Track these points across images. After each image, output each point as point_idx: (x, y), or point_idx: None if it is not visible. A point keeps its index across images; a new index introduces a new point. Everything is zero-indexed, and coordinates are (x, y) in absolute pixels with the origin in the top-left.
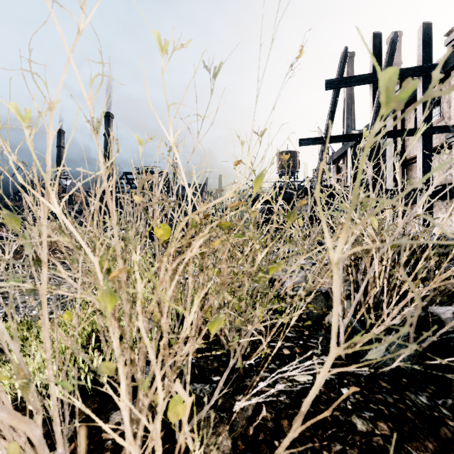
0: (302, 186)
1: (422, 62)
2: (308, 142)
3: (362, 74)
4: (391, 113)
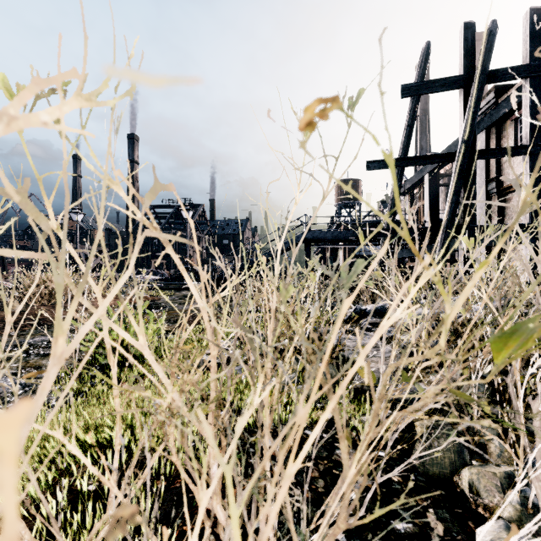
0: (368, 222)
1: (529, 60)
2: (379, 166)
3: (450, 77)
4: (484, 128)
